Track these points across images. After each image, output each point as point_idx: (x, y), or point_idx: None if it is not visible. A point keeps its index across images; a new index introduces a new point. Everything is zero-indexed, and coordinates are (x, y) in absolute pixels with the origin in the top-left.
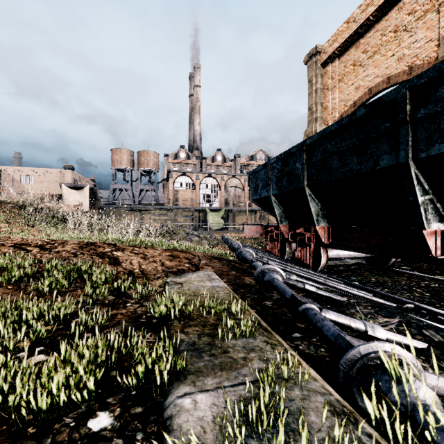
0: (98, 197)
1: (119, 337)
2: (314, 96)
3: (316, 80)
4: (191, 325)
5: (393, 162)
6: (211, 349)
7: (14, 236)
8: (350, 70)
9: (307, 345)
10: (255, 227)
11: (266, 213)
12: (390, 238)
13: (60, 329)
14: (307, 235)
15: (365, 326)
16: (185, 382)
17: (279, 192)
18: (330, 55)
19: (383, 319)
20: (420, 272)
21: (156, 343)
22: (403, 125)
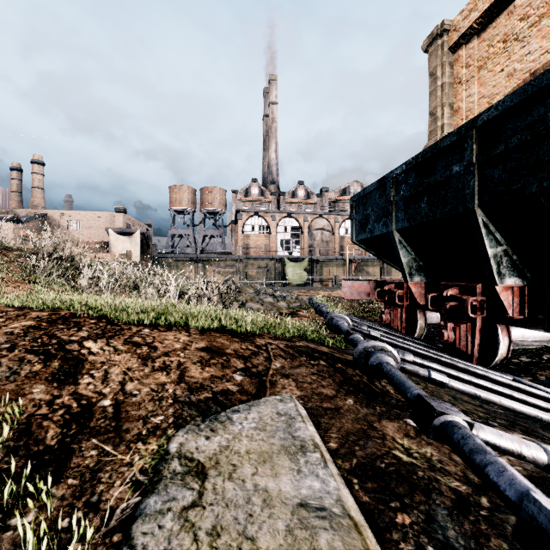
0: (151, 244)
1: None
2: (439, 95)
3: (442, 72)
4: None
5: None
6: None
7: None
8: (498, 49)
9: None
10: (360, 283)
11: (363, 263)
12: None
13: None
14: (471, 301)
15: None
16: None
17: (410, 224)
18: (465, 31)
19: None
20: None
21: None
22: None
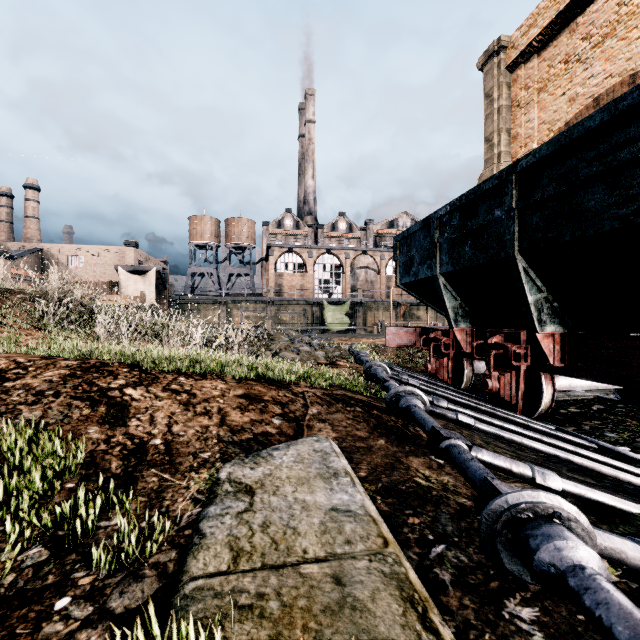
0: (168, 285)
1: None
2: (496, 119)
3: (499, 93)
4: None
5: None
6: None
7: None
8: (559, 71)
9: None
10: (405, 330)
11: (413, 307)
12: None
13: None
14: (514, 349)
15: None
16: None
17: (455, 268)
18: (524, 49)
19: None
20: None
21: None
22: None
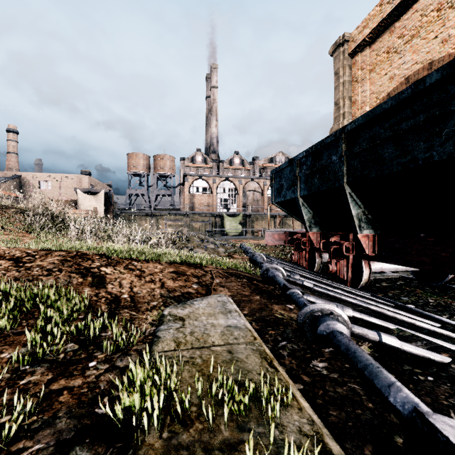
0: (113, 202)
1: None
2: (341, 90)
3: (344, 72)
4: (182, 447)
5: None
6: None
7: None
8: (383, 58)
9: None
10: (278, 233)
11: (286, 218)
12: None
13: None
14: (345, 244)
15: None
16: None
17: (308, 193)
18: (360, 43)
19: None
20: None
21: None
22: None
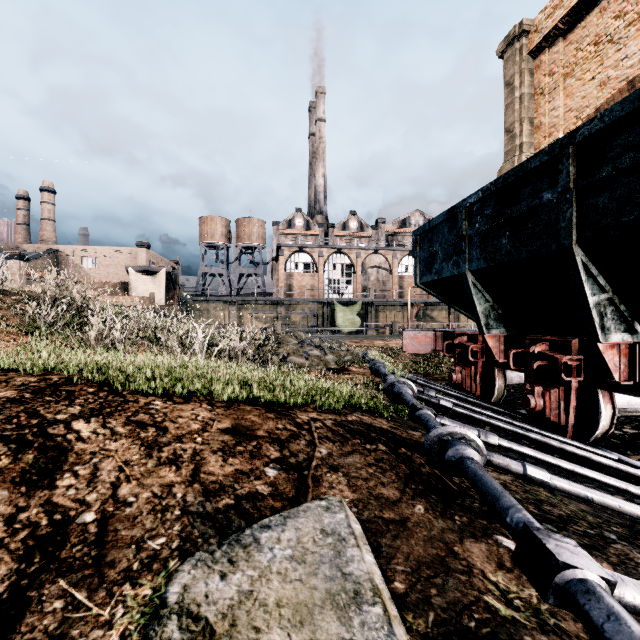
0: (178, 285)
1: None
2: (517, 109)
3: (521, 81)
4: None
5: None
6: None
7: None
8: (588, 53)
9: None
10: (424, 334)
11: (426, 307)
12: None
13: None
14: (565, 361)
15: None
16: None
17: (488, 264)
18: (548, 33)
19: None
20: None
21: None
22: None
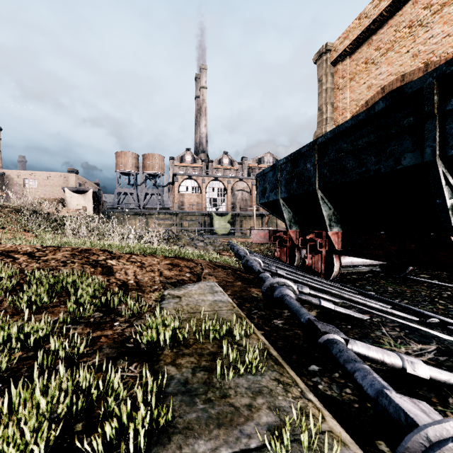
0: (102, 201)
1: (97, 369)
2: (324, 96)
3: (326, 79)
4: (186, 354)
5: (417, 161)
6: (207, 391)
7: (5, 242)
8: (362, 68)
9: (328, 383)
10: (263, 232)
11: (273, 217)
12: (412, 245)
13: (28, 357)
14: (319, 241)
15: (403, 361)
16: (168, 448)
17: (288, 195)
18: (341, 53)
19: (417, 345)
20: (440, 281)
21: (137, 383)
22: (429, 119)
